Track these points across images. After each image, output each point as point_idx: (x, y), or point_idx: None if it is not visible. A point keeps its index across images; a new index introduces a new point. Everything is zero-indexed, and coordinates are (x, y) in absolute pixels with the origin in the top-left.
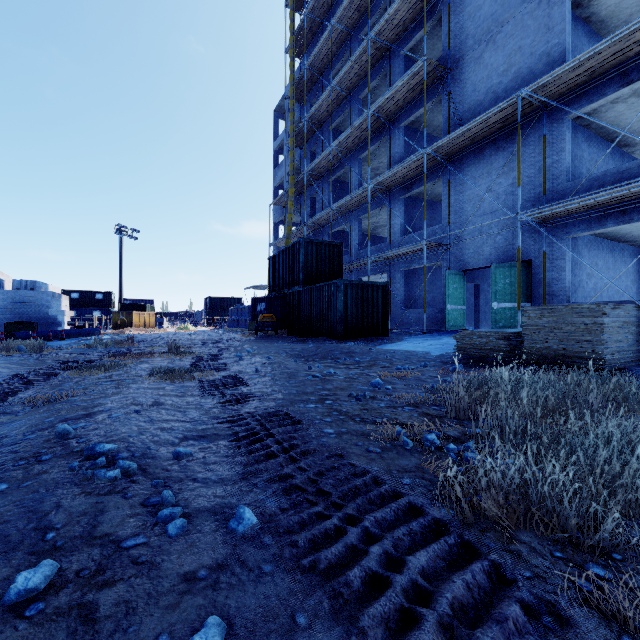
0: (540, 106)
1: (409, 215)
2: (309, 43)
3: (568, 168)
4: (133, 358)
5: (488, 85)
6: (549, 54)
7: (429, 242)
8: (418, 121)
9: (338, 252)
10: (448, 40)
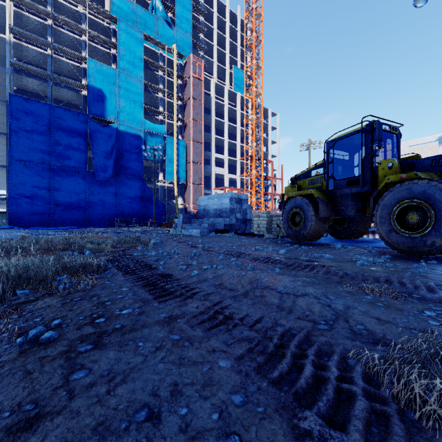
0: None
1: None
2: None
3: None
4: None
5: None
6: None
7: None
8: None
9: None
10: None
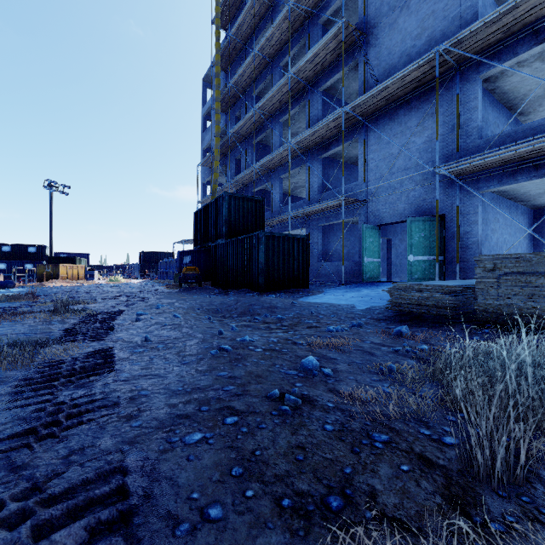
0: (454, 66)
1: (326, 175)
2: (234, 16)
3: (480, 126)
4: None
5: (402, 49)
6: (462, 17)
7: (347, 197)
8: (334, 87)
9: (260, 207)
10: (364, 7)
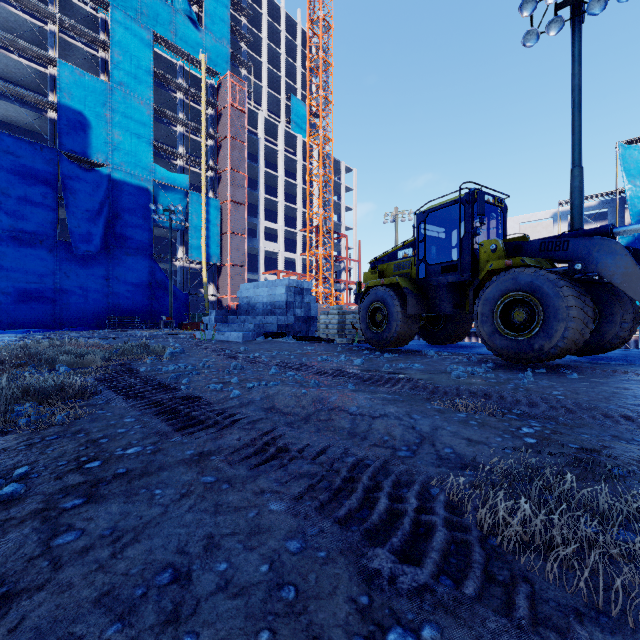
0: None
1: None
2: None
3: None
4: None
5: None
6: None
7: None
8: None
9: None
10: None
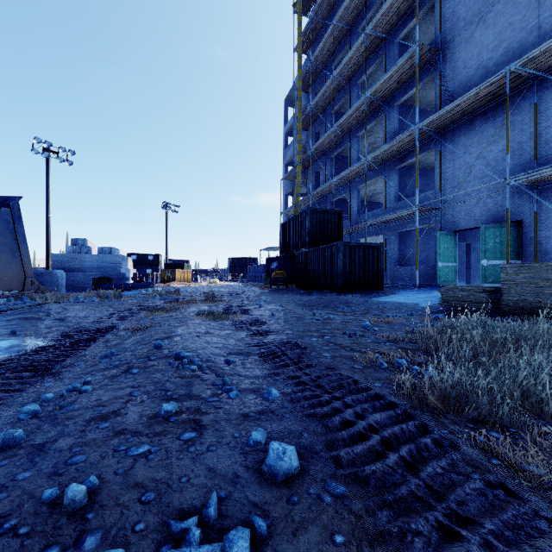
0: (530, 77)
1: (403, 183)
2: (314, 41)
3: None
4: (183, 304)
5: (478, 61)
6: (540, 27)
7: (421, 207)
8: (412, 99)
9: (339, 218)
10: (439, 25)
